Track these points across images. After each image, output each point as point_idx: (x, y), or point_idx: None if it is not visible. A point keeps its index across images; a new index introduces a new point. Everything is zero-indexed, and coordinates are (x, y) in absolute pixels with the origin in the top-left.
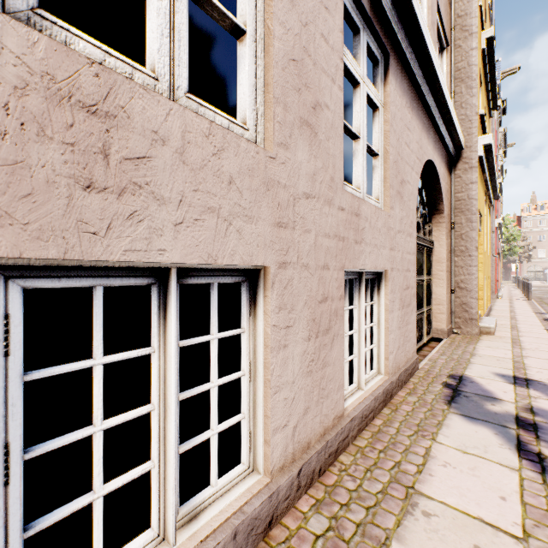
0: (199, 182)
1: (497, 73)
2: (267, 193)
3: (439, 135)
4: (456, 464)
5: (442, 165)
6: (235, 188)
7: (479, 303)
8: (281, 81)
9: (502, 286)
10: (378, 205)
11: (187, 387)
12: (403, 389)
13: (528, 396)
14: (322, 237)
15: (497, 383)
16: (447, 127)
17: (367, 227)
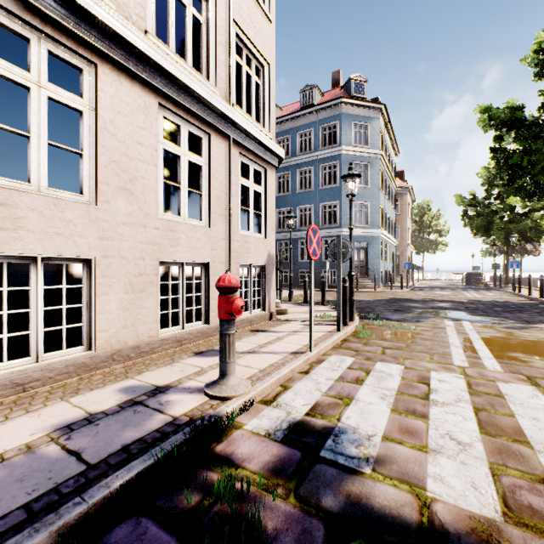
0: None
1: None
2: None
3: None
4: None
5: None
6: None
7: None
8: None
9: None
10: None
11: None
12: None
13: None
14: None
15: None
16: None
17: None
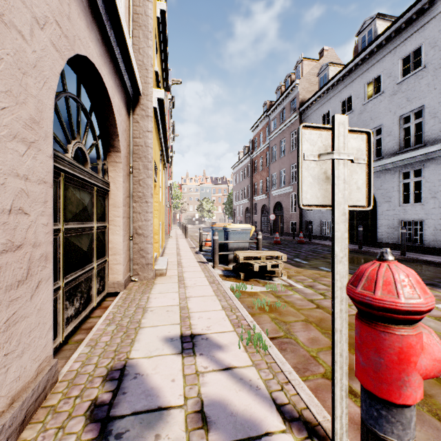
0: None
1: (170, 77)
2: None
3: (112, 52)
4: None
5: (117, 95)
6: None
7: (156, 246)
8: None
9: (172, 228)
10: None
11: None
12: None
13: (197, 375)
14: None
15: (166, 360)
16: (121, 49)
17: None
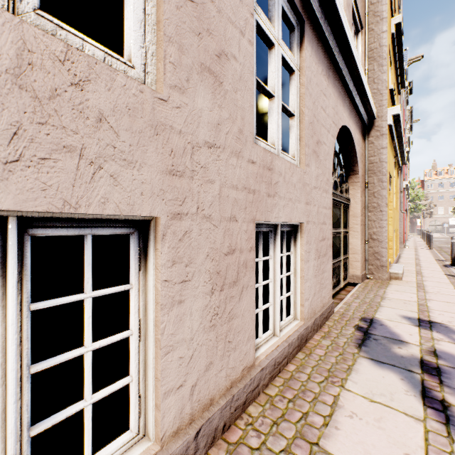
0: (49, 114)
1: (405, 60)
2: (156, 137)
3: (354, 105)
4: (363, 414)
5: (357, 132)
6: (108, 127)
7: (389, 252)
8: (175, 20)
9: (409, 237)
10: (294, 162)
11: (121, 331)
12: (319, 332)
13: (432, 339)
14: (228, 189)
15: (404, 325)
16: (361, 98)
17: (281, 181)
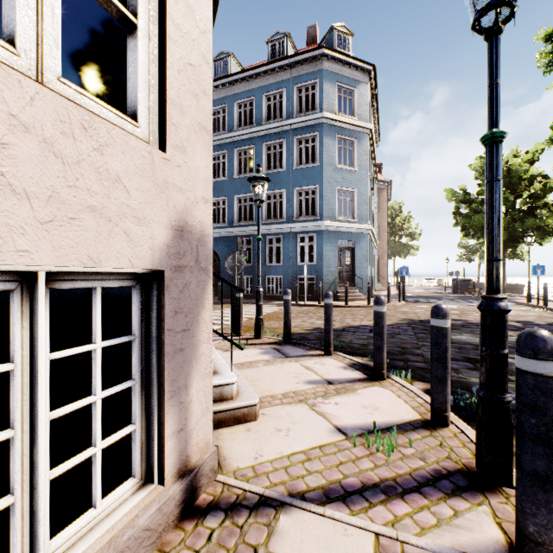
0: None
1: None
2: None
3: None
4: None
5: None
6: None
7: None
8: None
9: None
10: None
11: None
12: None
13: None
14: None
15: None
16: None
17: None
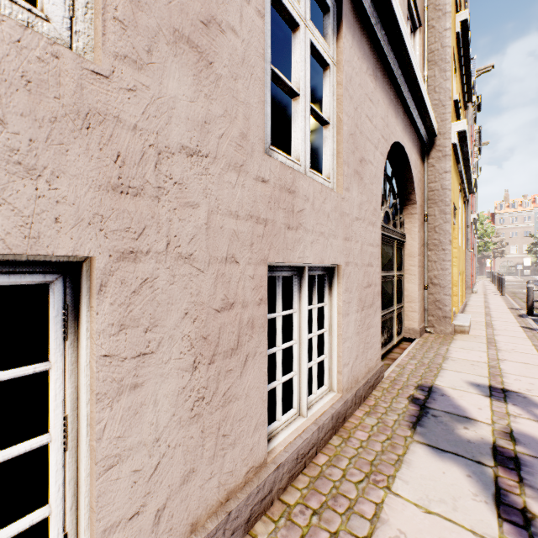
0: None
1: (472, 70)
2: (86, 131)
3: (410, 117)
4: (414, 534)
5: (413, 151)
6: None
7: (454, 299)
8: None
9: (477, 281)
10: (328, 185)
11: None
12: (362, 406)
13: (507, 415)
14: (223, 216)
15: (471, 395)
16: (418, 109)
17: (308, 209)
